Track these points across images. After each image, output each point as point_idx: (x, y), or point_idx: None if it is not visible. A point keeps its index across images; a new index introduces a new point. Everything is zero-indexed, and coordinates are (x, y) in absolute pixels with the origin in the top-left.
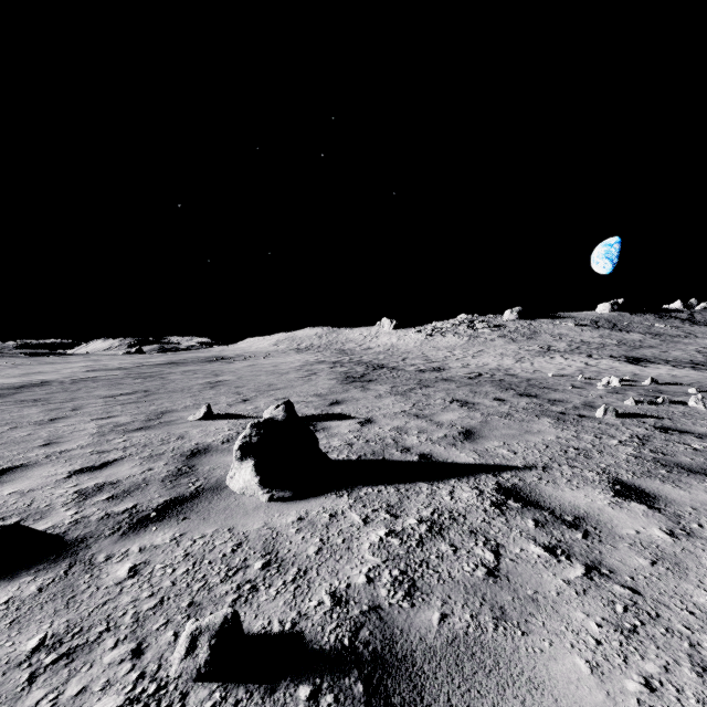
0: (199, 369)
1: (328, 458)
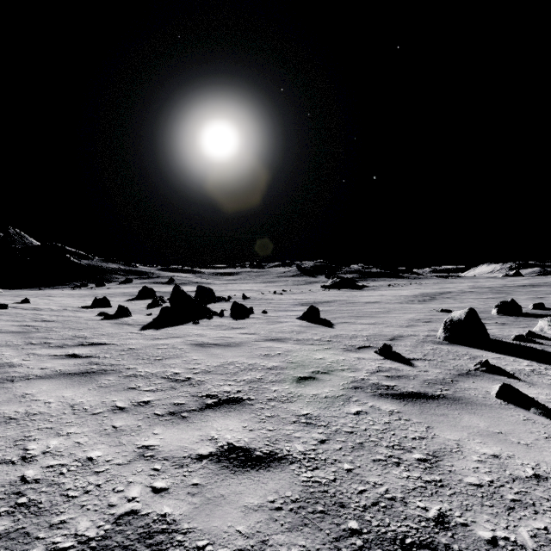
0: (543, 290)
1: (521, 312)
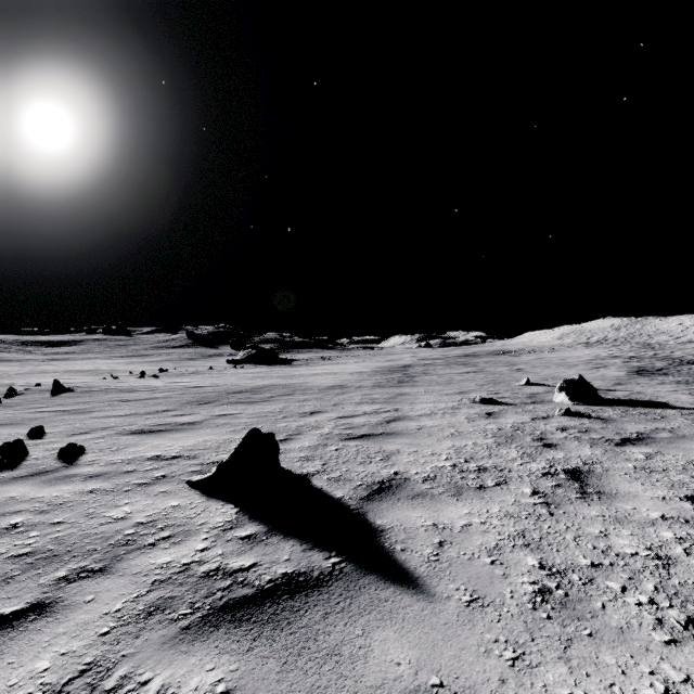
0: (495, 360)
1: (601, 397)
